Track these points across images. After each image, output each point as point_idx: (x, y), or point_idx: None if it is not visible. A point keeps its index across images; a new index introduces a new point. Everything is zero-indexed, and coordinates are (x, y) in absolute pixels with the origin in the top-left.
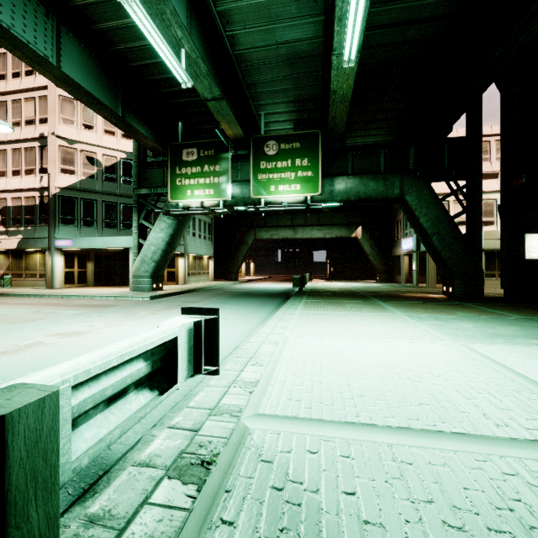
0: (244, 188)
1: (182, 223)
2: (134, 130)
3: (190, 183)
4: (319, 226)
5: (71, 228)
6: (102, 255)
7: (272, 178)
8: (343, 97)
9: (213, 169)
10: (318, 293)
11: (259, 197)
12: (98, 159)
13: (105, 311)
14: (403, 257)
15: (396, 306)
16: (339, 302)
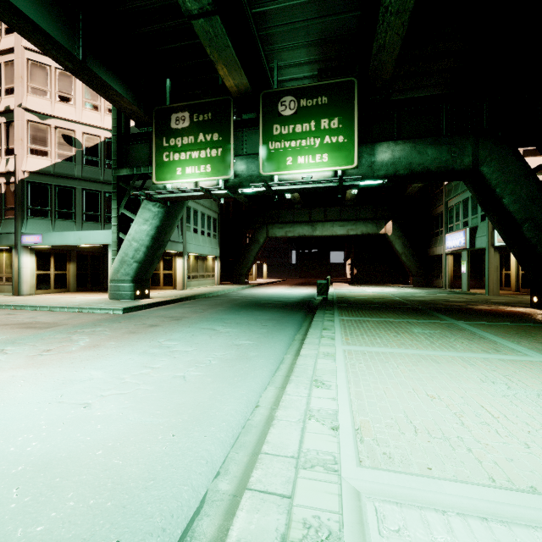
0: (251, 163)
1: (172, 211)
2: (102, 83)
3: (180, 158)
4: (342, 221)
5: (43, 221)
6: (87, 255)
7: (289, 147)
8: (402, 1)
9: (209, 138)
10: (351, 304)
11: (271, 173)
12: (77, 138)
13: (24, 338)
14: (445, 257)
15: (500, 334)
16: (394, 322)
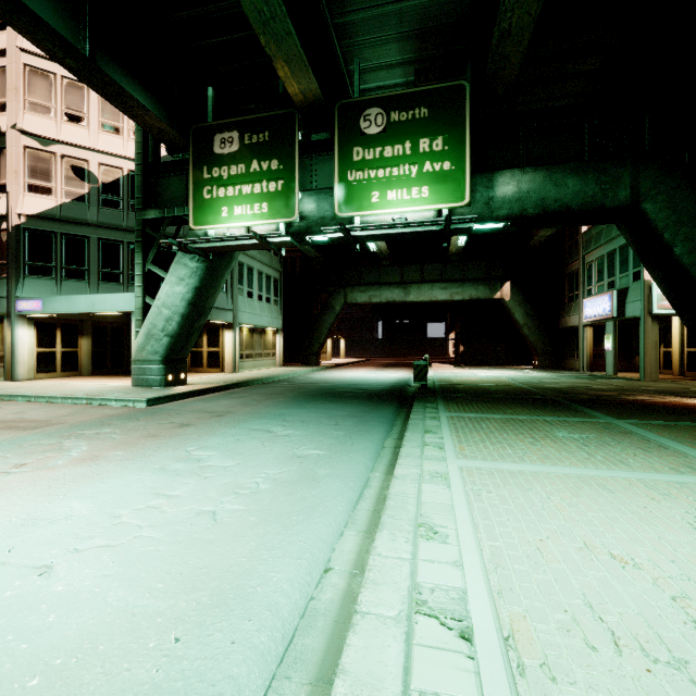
0: (322, 201)
1: (217, 267)
2: (118, 89)
3: (227, 195)
4: (444, 283)
5: (46, 281)
6: (106, 327)
7: (375, 178)
8: None
9: (266, 167)
10: (460, 394)
11: (350, 214)
12: (92, 170)
13: None
14: (583, 329)
15: (686, 440)
16: (525, 421)
